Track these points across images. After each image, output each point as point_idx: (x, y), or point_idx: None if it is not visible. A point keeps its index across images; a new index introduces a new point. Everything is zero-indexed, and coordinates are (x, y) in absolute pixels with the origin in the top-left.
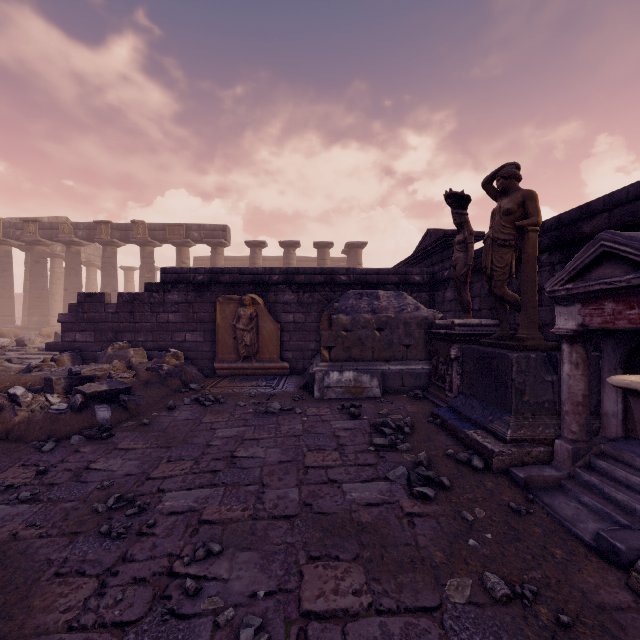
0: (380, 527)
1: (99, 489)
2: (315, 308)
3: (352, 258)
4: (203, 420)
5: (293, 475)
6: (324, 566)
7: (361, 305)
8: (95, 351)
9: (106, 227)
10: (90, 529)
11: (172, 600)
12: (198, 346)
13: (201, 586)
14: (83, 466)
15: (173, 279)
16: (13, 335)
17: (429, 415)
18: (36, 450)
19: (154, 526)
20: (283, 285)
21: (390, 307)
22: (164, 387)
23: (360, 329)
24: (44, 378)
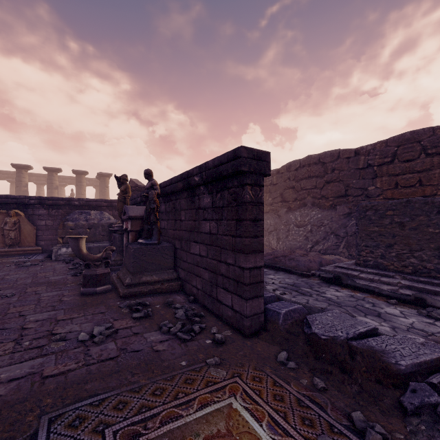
0: (57, 281)
1: None
2: (60, 218)
3: (102, 183)
4: None
5: (31, 278)
6: (35, 287)
7: (81, 218)
8: None
9: None
10: None
11: None
12: None
13: None
14: None
15: None
16: None
17: None
18: None
19: None
20: (38, 205)
21: (96, 218)
22: None
23: (79, 228)
24: None
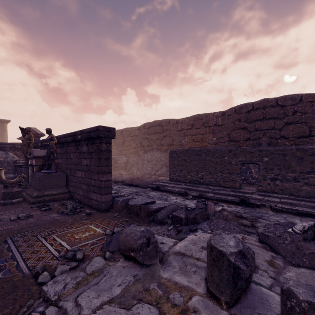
0: None
1: None
2: None
3: (0, 127)
4: None
5: None
6: None
7: None
8: None
9: None
10: None
11: None
12: None
13: None
14: None
15: None
16: None
17: None
18: None
19: None
20: None
21: (2, 157)
22: None
23: None
24: None
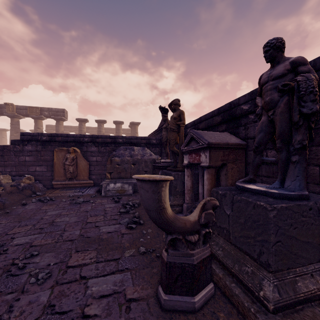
0: (109, 239)
1: None
2: (107, 154)
3: (133, 130)
4: (41, 208)
5: (80, 226)
6: (81, 253)
7: (126, 153)
8: None
9: None
10: None
11: (12, 271)
12: (43, 173)
13: (26, 266)
14: None
15: (28, 138)
16: None
17: None
18: None
19: (7, 250)
20: (91, 143)
21: (139, 154)
22: (21, 194)
23: (125, 164)
24: None
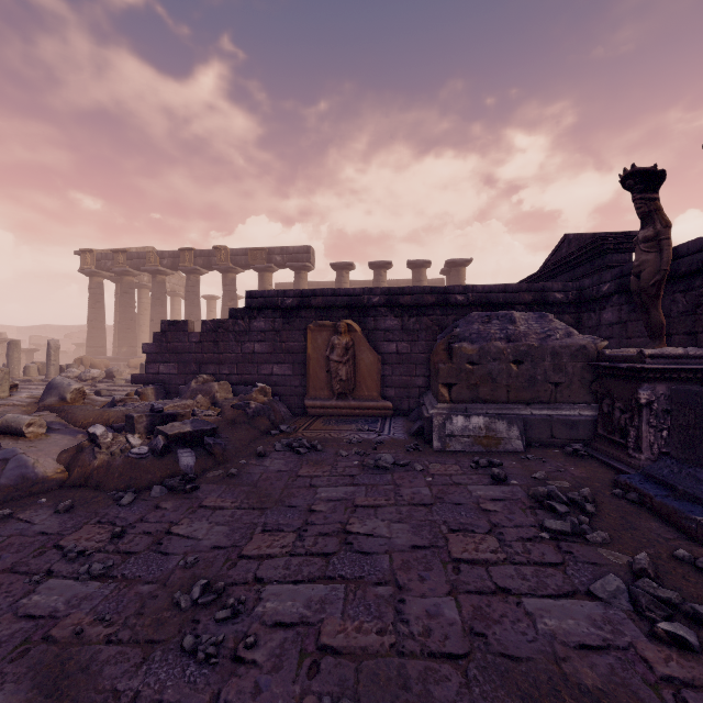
0: None
1: (182, 567)
2: (423, 336)
3: (453, 278)
4: (299, 473)
5: (439, 573)
6: None
7: (491, 330)
8: (179, 384)
9: (189, 254)
10: (170, 638)
11: None
12: (286, 380)
13: None
14: (164, 529)
15: (259, 304)
16: (104, 366)
17: (610, 484)
18: (114, 502)
19: (254, 646)
20: (384, 308)
21: (531, 333)
22: (251, 428)
23: (490, 361)
24: (125, 415)
